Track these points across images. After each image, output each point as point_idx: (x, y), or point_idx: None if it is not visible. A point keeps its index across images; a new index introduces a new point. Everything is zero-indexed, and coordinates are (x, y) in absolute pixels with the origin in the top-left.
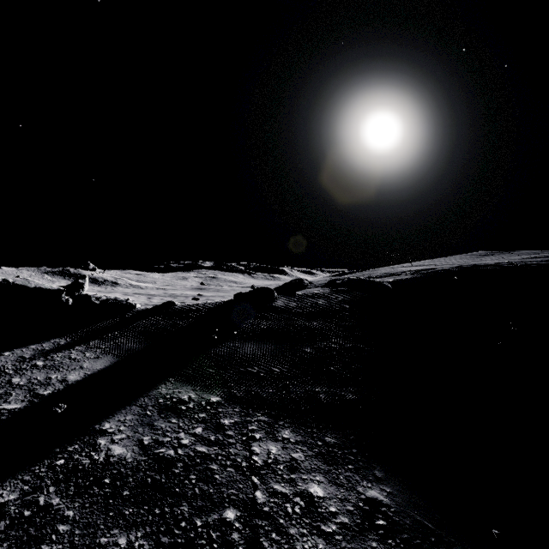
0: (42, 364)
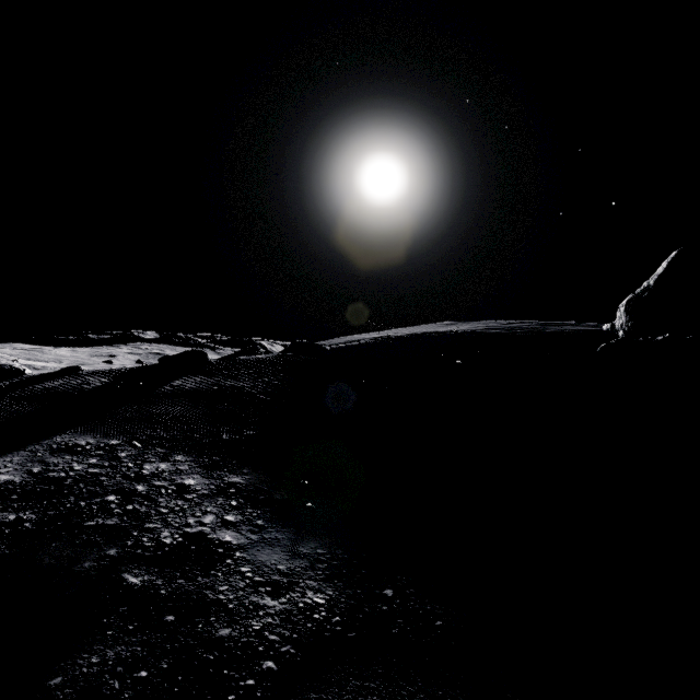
0: None
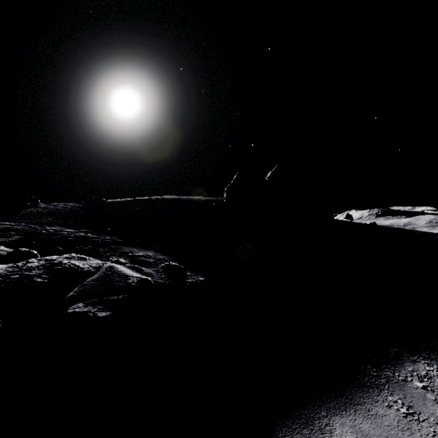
0: None
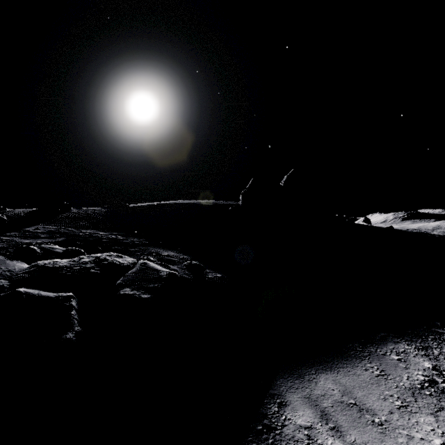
0: None
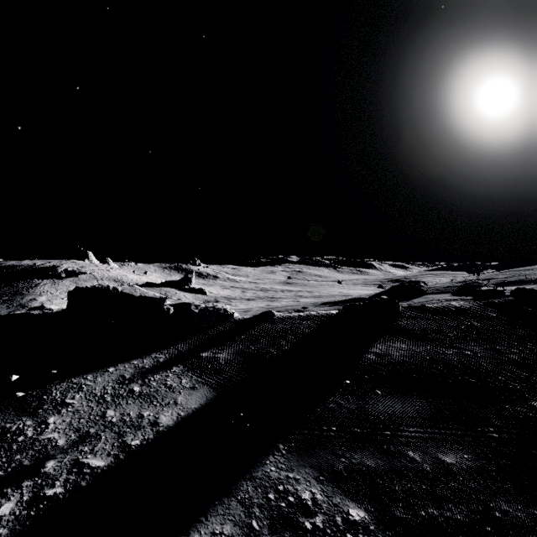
0: (138, 391)
